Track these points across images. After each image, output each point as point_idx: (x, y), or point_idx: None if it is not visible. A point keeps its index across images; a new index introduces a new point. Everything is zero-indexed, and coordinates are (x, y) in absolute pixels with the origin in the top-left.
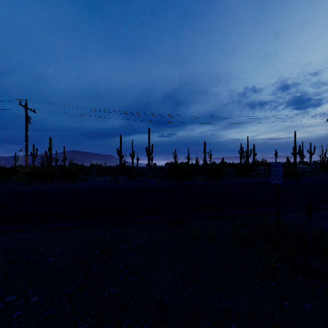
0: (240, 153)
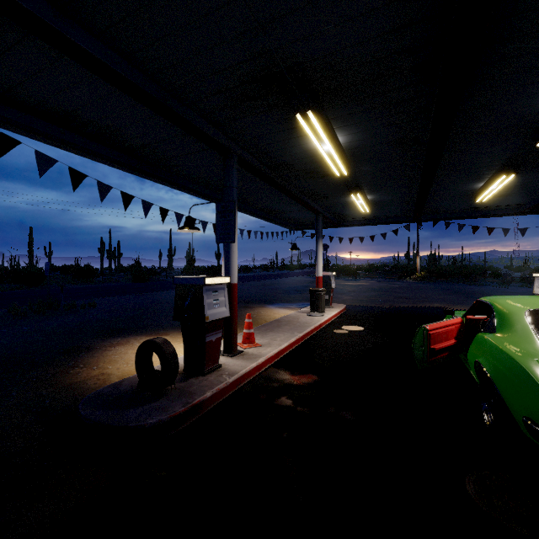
0: (101, 252)
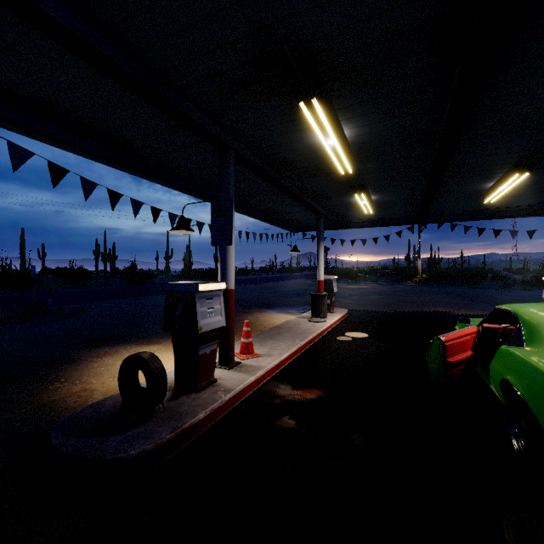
0: (96, 254)
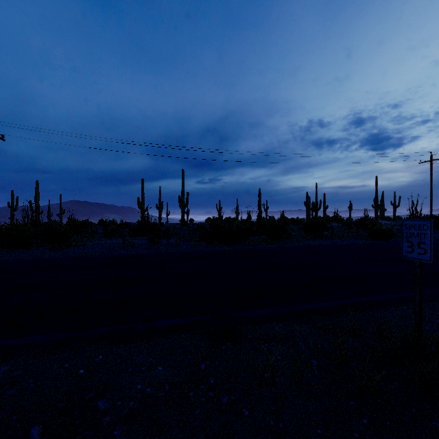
0: (306, 205)
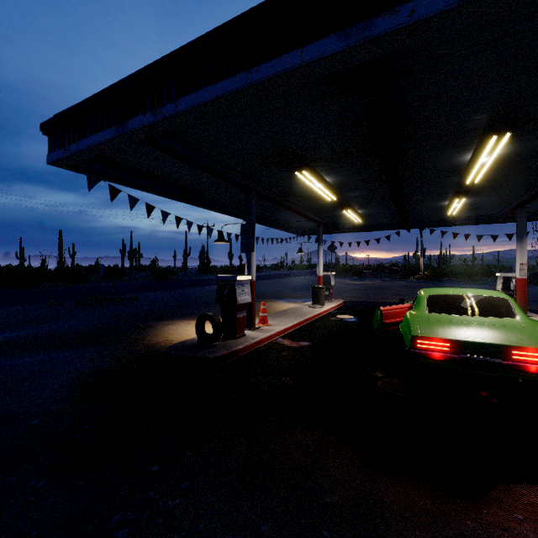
0: (122, 253)
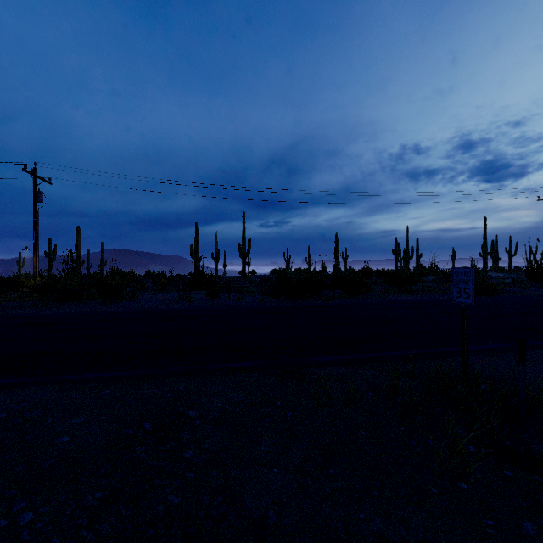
0: (395, 253)
